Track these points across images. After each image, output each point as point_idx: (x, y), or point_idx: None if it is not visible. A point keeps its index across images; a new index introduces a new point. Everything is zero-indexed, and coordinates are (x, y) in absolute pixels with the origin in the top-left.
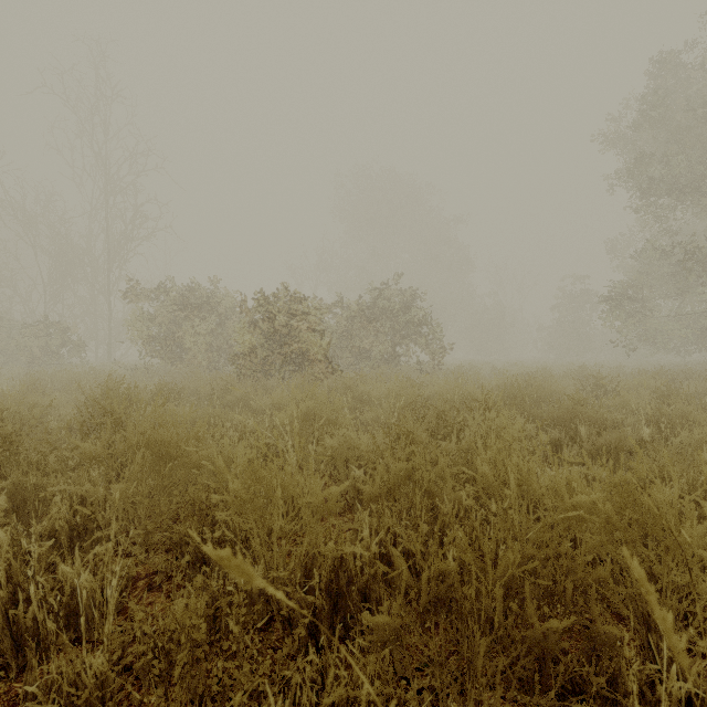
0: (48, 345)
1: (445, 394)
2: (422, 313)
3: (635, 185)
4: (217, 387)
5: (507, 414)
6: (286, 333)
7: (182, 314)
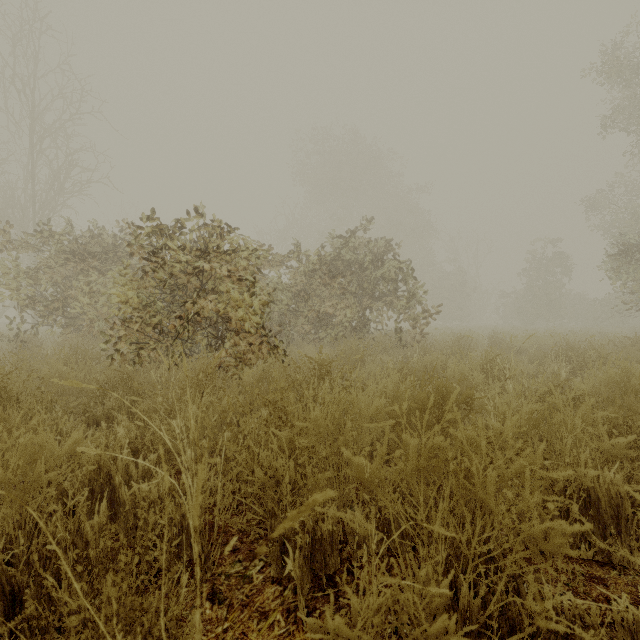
0: None
1: None
2: (400, 266)
3: None
4: None
5: None
6: (198, 285)
7: (78, 265)
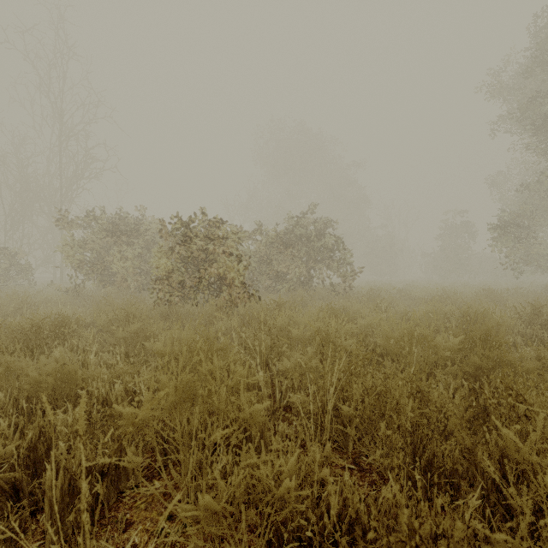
0: None
1: (390, 337)
2: (334, 239)
3: (526, 124)
4: (120, 316)
5: None
6: (204, 257)
7: (112, 240)
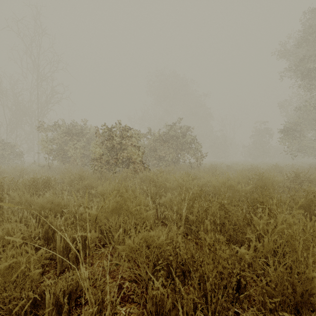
0: (3, 154)
1: (215, 186)
2: (191, 137)
3: (298, 73)
4: (76, 178)
5: (315, 227)
6: (120, 147)
7: (68, 138)
